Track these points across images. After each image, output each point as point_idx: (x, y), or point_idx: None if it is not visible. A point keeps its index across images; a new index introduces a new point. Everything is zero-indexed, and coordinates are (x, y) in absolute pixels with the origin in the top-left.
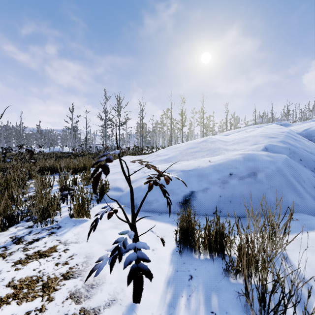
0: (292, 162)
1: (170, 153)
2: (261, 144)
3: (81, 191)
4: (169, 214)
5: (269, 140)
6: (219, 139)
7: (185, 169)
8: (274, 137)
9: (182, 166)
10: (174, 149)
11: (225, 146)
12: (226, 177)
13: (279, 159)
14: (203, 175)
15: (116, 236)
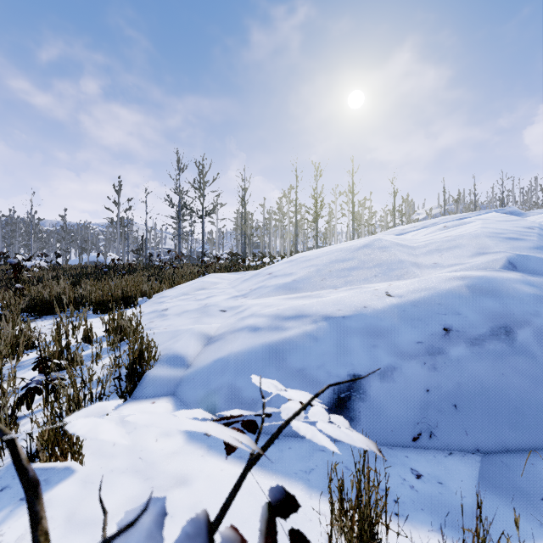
0: None
1: (297, 270)
2: (497, 255)
3: (96, 362)
4: (297, 442)
5: (510, 245)
6: (396, 242)
7: (334, 313)
8: (517, 237)
9: (325, 304)
10: (304, 263)
11: (412, 257)
12: (436, 338)
13: None
14: (377, 332)
15: None
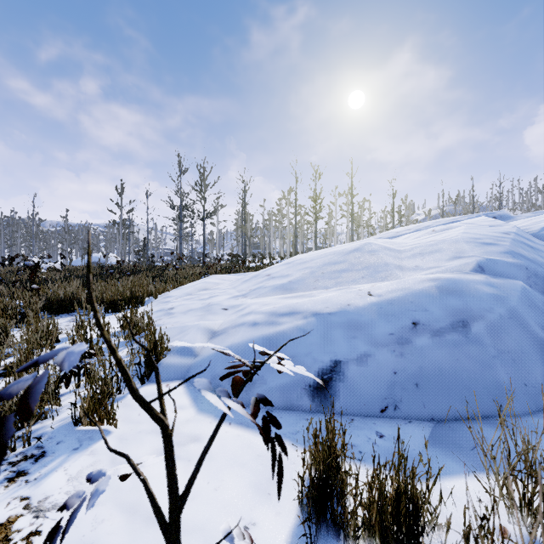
0: (535, 296)
1: (293, 272)
2: (469, 259)
3: None
4: (287, 413)
5: (484, 250)
6: (385, 246)
7: (322, 310)
8: (492, 243)
9: (315, 302)
10: (300, 265)
11: (397, 260)
12: (405, 330)
13: (511, 291)
14: (357, 326)
15: (164, 482)
